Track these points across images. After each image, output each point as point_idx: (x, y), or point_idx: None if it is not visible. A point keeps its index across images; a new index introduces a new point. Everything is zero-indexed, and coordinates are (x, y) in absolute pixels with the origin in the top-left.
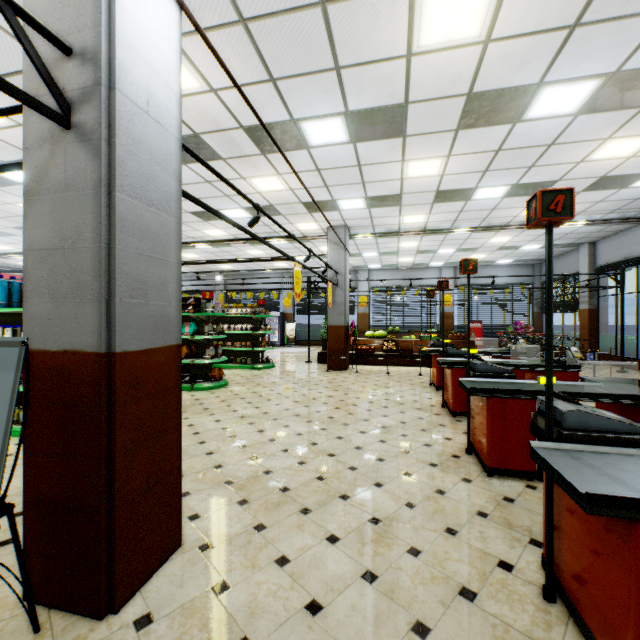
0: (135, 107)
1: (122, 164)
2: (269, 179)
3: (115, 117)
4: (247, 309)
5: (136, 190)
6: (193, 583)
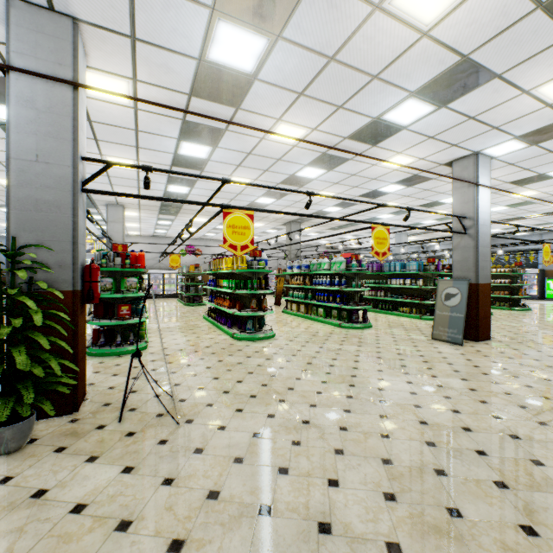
0: (481, 225)
1: (479, 240)
2: (524, 192)
3: (477, 231)
4: (504, 269)
5: (481, 245)
6: (497, 343)
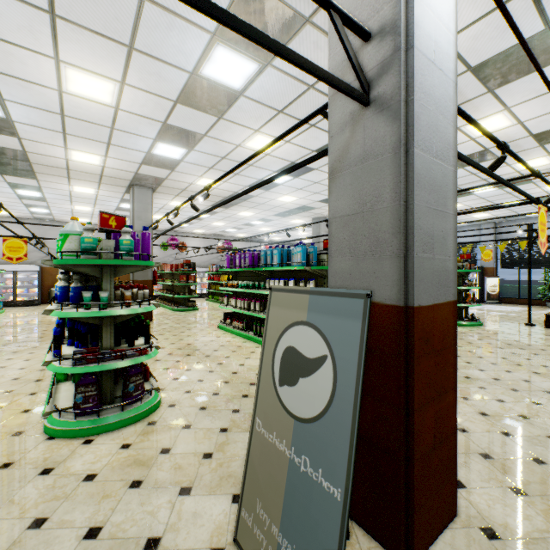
0: (425, 60)
1: (417, 120)
2: (490, 119)
3: (412, 75)
4: None
5: (425, 144)
6: None
